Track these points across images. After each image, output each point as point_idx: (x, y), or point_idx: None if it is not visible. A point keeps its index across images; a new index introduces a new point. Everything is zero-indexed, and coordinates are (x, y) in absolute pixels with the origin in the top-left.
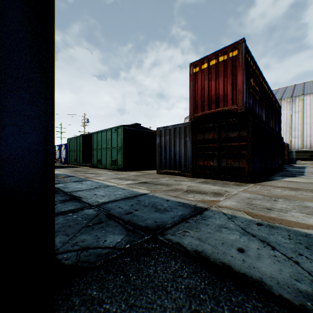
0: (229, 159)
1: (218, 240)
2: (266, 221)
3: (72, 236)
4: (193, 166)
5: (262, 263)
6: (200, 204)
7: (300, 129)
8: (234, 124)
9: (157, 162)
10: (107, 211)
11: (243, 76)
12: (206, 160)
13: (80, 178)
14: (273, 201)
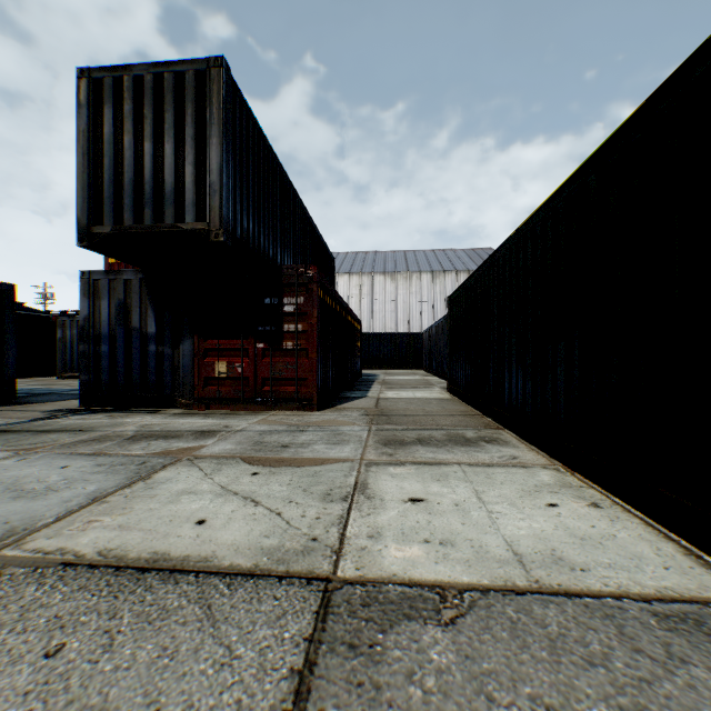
0: None
1: None
2: None
3: None
4: None
5: None
6: None
7: None
8: None
9: (60, 364)
10: None
11: None
12: None
13: None
14: None
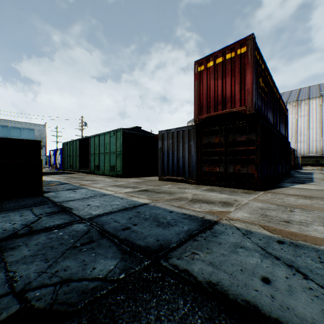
0: (236, 164)
1: (235, 266)
2: (288, 238)
3: (52, 263)
4: (198, 172)
5: (297, 300)
6: (209, 216)
7: (306, 134)
8: (242, 127)
9: (159, 168)
10: (101, 225)
11: (252, 75)
12: (211, 165)
13: (74, 186)
14: (289, 212)
